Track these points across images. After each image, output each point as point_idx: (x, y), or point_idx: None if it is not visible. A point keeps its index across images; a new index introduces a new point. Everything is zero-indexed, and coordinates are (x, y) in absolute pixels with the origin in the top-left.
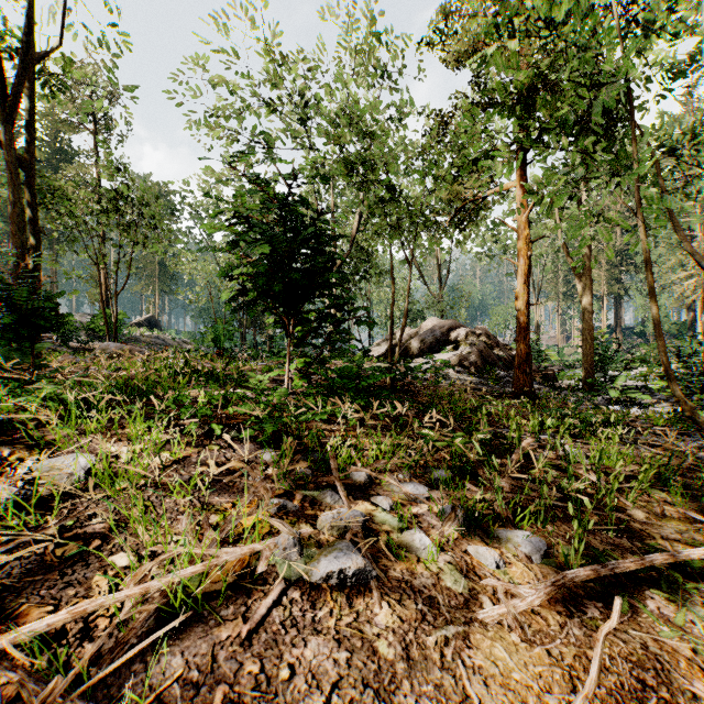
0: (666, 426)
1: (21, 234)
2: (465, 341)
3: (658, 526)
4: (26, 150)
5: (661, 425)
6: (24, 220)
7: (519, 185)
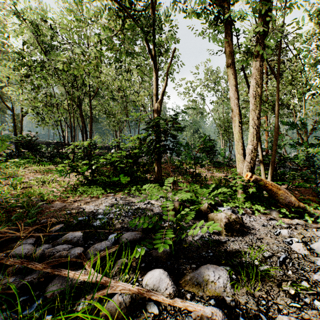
0: None
1: None
2: None
3: None
4: None
5: None
6: None
7: (265, 118)
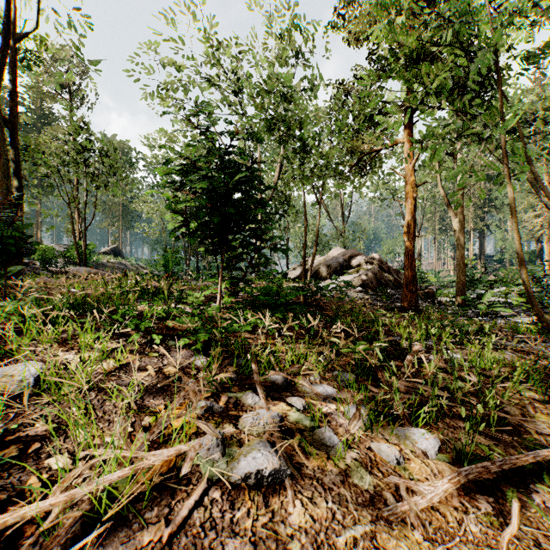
0: (525, 334)
1: (7, 180)
2: (363, 266)
3: (531, 421)
4: (12, 112)
5: (521, 333)
6: (9, 168)
7: (407, 141)
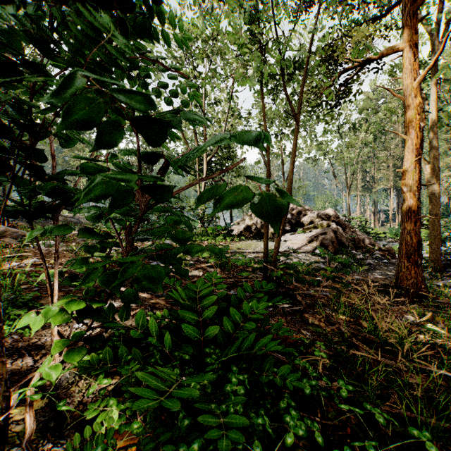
0: None
1: None
2: (318, 223)
3: None
4: None
5: None
6: None
7: (409, 45)
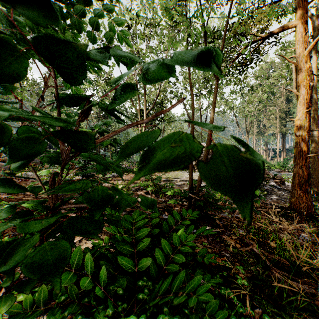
0: None
1: None
2: None
3: None
4: None
5: None
6: None
7: (301, 23)
